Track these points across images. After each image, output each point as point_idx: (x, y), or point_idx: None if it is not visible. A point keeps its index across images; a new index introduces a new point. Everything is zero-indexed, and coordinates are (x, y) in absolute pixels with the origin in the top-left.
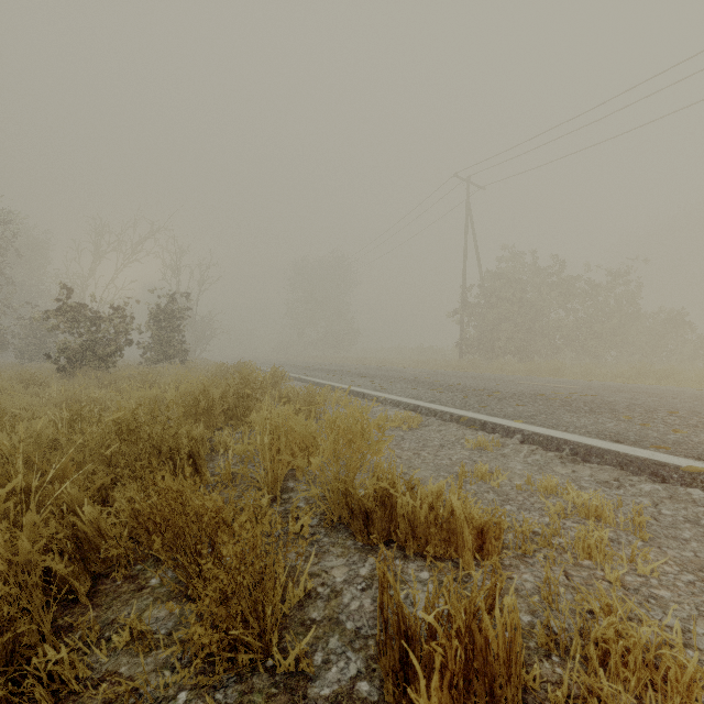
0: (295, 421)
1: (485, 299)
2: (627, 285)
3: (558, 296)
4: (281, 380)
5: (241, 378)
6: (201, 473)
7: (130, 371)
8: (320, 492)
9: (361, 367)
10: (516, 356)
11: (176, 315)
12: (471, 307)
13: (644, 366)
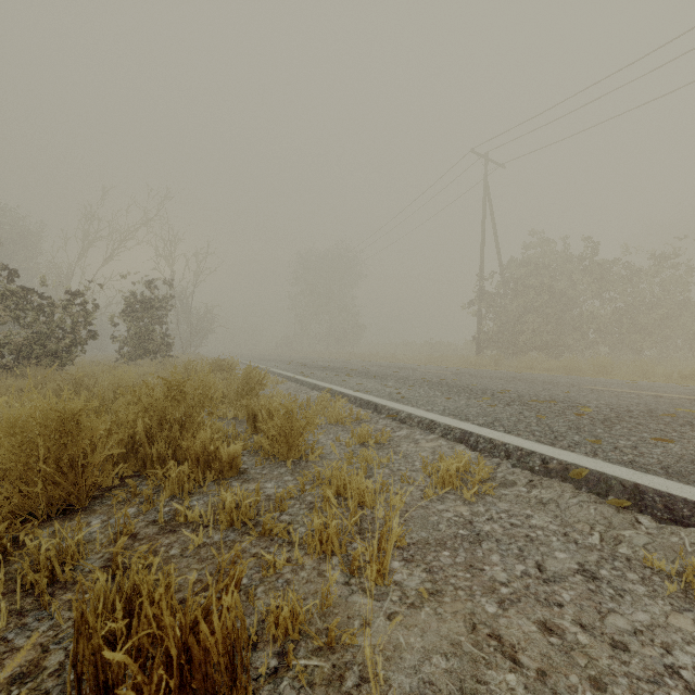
0: None
1: (505, 289)
2: (676, 269)
3: (593, 283)
4: (259, 384)
5: (167, 390)
6: None
7: (82, 370)
8: None
9: (368, 365)
10: (543, 352)
11: (157, 304)
12: (490, 297)
13: None
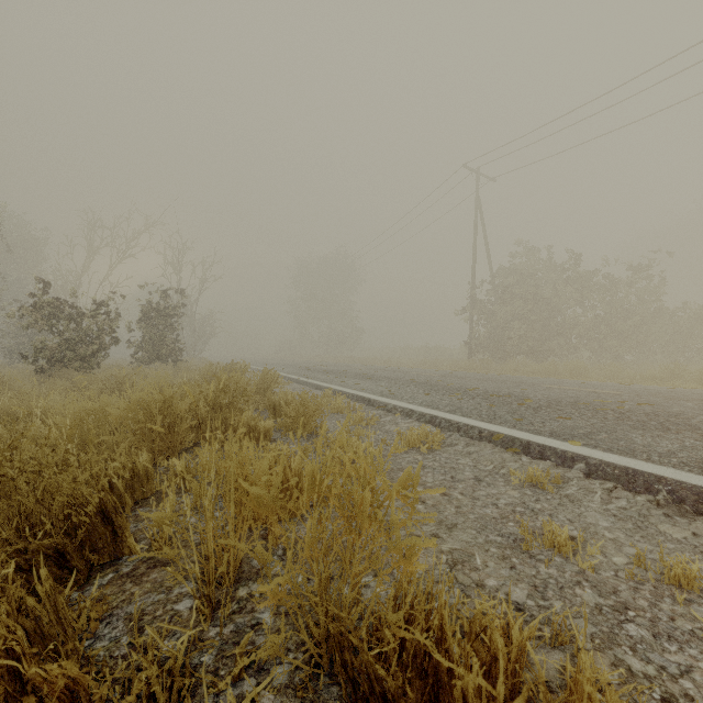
0: (257, 469)
1: (495, 296)
2: (650, 280)
3: (575, 292)
4: (274, 383)
5: (218, 384)
6: (121, 539)
7: (112, 372)
8: (302, 581)
9: (365, 368)
10: (529, 356)
11: (169, 312)
12: (481, 304)
13: (677, 367)
